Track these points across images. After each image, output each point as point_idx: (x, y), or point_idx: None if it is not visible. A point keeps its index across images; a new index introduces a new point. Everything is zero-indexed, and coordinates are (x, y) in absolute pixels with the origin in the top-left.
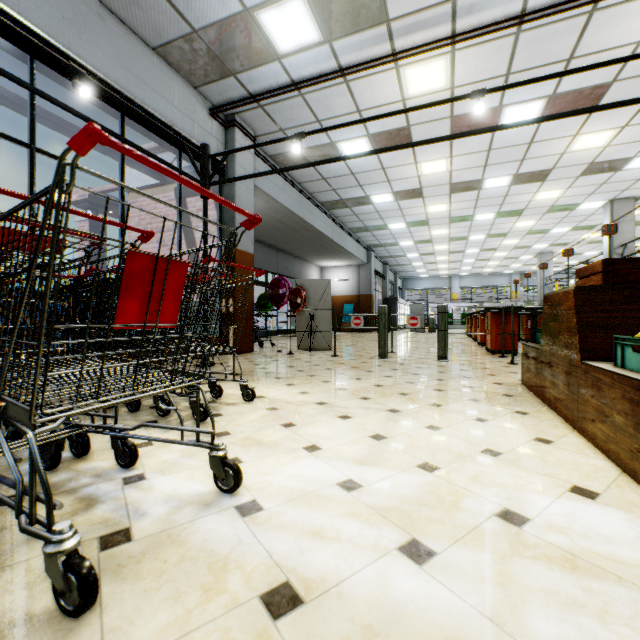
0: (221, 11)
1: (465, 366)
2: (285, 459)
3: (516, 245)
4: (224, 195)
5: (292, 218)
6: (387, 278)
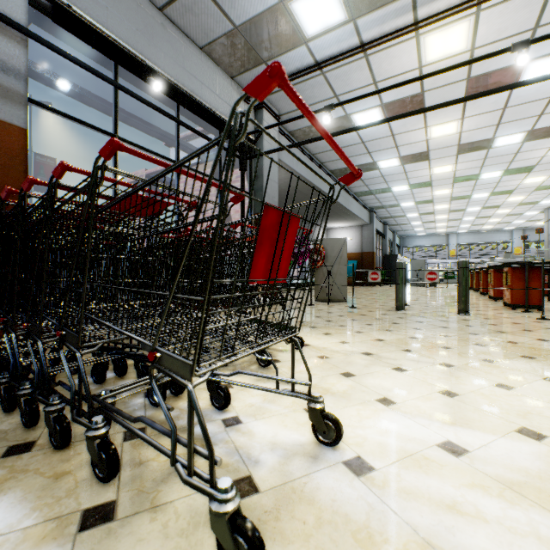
0: (259, 6)
1: (491, 320)
2: (365, 412)
3: (521, 201)
4: (254, 168)
5: (306, 185)
6: (387, 237)
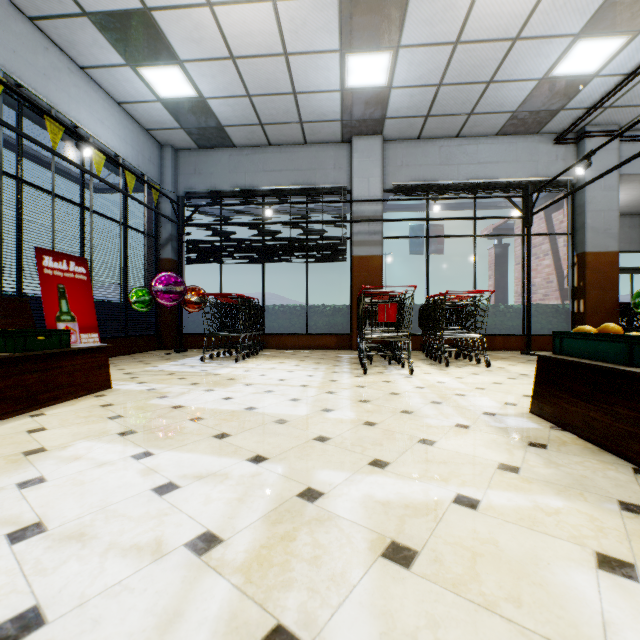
0: (523, 93)
1: None
2: (442, 376)
3: None
4: (575, 205)
5: None
6: None
